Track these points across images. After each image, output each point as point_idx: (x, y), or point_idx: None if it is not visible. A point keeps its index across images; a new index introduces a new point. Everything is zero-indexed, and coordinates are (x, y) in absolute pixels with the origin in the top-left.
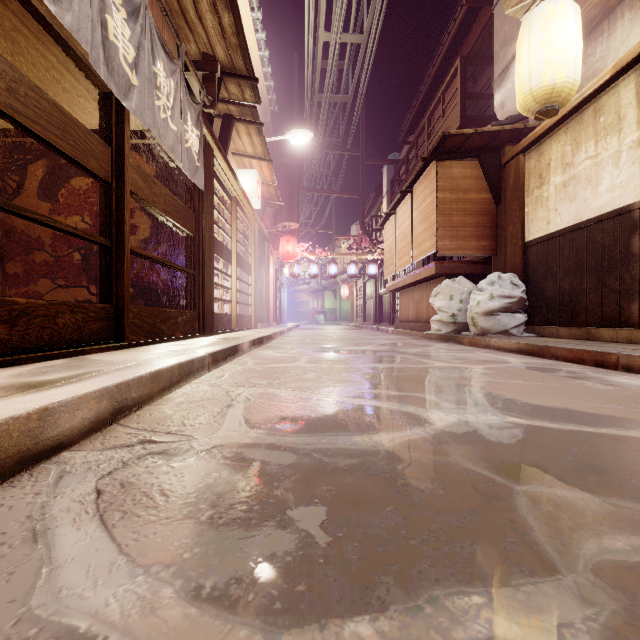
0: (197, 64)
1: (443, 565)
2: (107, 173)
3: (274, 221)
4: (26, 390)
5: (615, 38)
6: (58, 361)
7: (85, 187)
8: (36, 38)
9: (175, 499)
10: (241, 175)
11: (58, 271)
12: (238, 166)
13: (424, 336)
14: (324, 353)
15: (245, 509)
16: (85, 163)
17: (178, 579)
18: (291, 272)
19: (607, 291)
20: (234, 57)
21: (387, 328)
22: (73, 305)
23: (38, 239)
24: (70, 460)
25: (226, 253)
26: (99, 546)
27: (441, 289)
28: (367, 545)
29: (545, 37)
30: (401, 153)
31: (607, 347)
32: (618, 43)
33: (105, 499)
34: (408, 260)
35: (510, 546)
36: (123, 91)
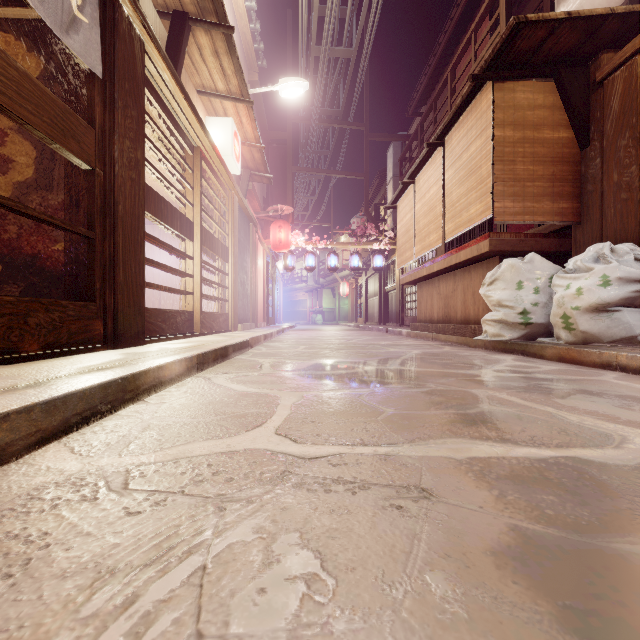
0: None
1: None
2: None
3: (265, 206)
4: None
5: None
6: None
7: None
8: None
9: None
10: (212, 125)
11: None
12: (209, 116)
13: (461, 342)
14: (326, 383)
15: None
16: None
17: None
18: (284, 264)
19: None
20: None
21: (400, 330)
22: None
23: None
24: None
25: (183, 223)
26: None
27: (502, 273)
28: None
29: None
30: (409, 131)
31: None
32: None
33: None
34: (437, 239)
35: None
36: None
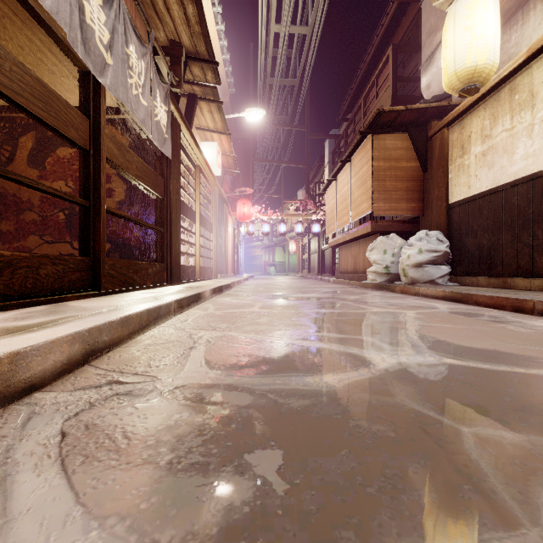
0: (165, 49)
1: (403, 517)
2: (85, 142)
3: (232, 187)
4: (3, 335)
5: (528, 26)
6: (39, 307)
7: (68, 156)
8: (24, 24)
9: (136, 442)
10: (204, 147)
11: (45, 229)
12: (201, 139)
13: (361, 285)
14: (275, 300)
15: (203, 453)
16: (65, 132)
17: (133, 534)
18: (247, 230)
19: (521, 246)
20: (197, 43)
21: (329, 278)
22: (54, 257)
23: (28, 201)
24: (40, 401)
25: (191, 214)
26: (56, 495)
27: (376, 244)
28: (325, 493)
29: (468, 25)
30: (340, 129)
31: (523, 295)
32: (531, 30)
33: (69, 442)
34: (347, 220)
35: (468, 494)
36: (99, 69)
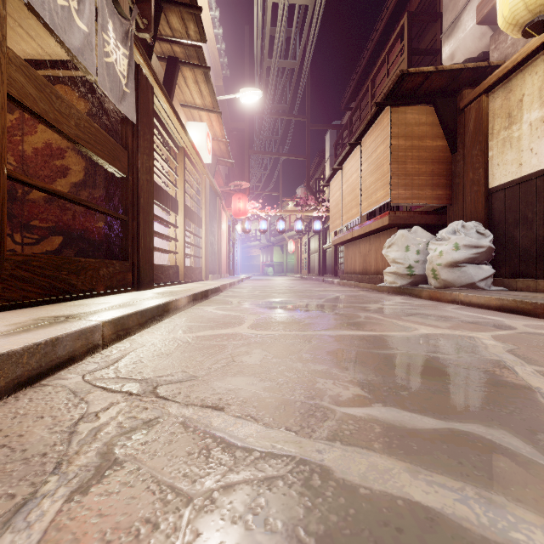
0: None
1: None
2: None
3: (227, 181)
4: None
5: None
6: None
7: (7, 124)
8: None
9: None
10: (191, 128)
11: None
12: (188, 120)
13: (373, 288)
14: (274, 310)
15: None
16: None
17: None
18: (242, 228)
19: None
20: None
21: (332, 279)
22: None
23: None
24: None
25: (173, 203)
26: None
27: (396, 239)
28: None
29: None
30: (343, 120)
31: None
32: None
33: None
34: (356, 212)
35: None
36: None
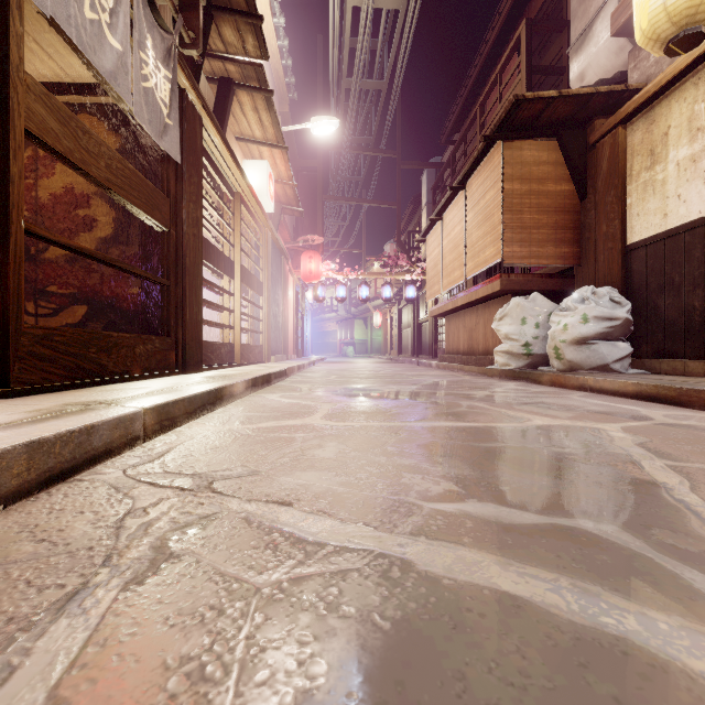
0: None
1: None
2: None
3: (294, 235)
4: None
5: None
6: None
7: None
8: None
9: None
10: (248, 167)
11: None
12: (245, 157)
13: (481, 372)
14: (354, 398)
15: None
16: None
17: None
18: (314, 295)
19: None
20: None
21: (430, 361)
22: None
23: None
24: None
25: (225, 264)
26: None
27: (509, 310)
28: None
29: None
30: (444, 157)
31: None
32: None
33: None
34: (460, 275)
35: None
36: None
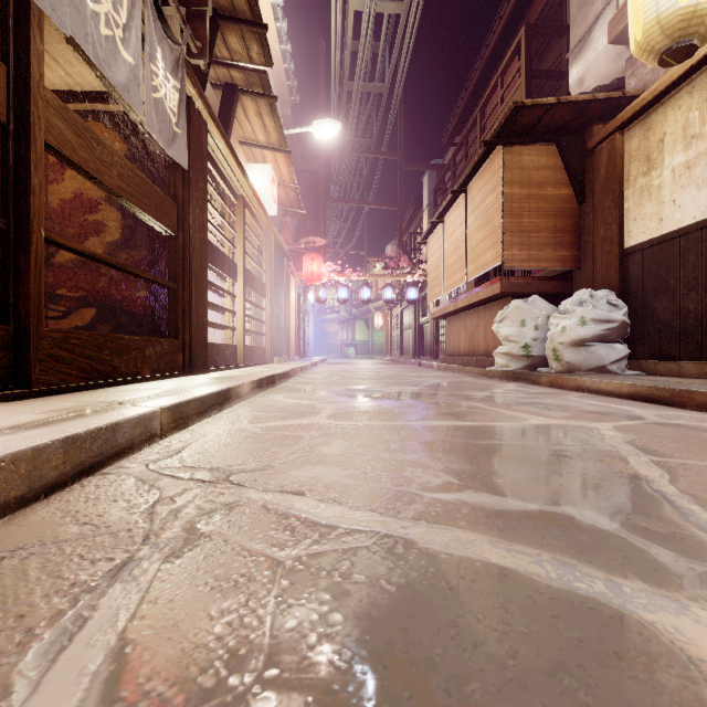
0: None
1: None
2: None
3: (296, 237)
4: None
5: None
6: None
7: None
8: None
9: None
10: (252, 171)
11: None
12: (248, 161)
13: (482, 373)
14: (357, 399)
15: None
16: None
17: None
18: (316, 296)
19: None
20: None
21: (431, 363)
22: None
23: None
24: None
25: (230, 266)
26: None
27: (509, 312)
28: None
29: None
30: (445, 159)
31: None
32: None
33: None
34: (461, 278)
35: None
36: None
